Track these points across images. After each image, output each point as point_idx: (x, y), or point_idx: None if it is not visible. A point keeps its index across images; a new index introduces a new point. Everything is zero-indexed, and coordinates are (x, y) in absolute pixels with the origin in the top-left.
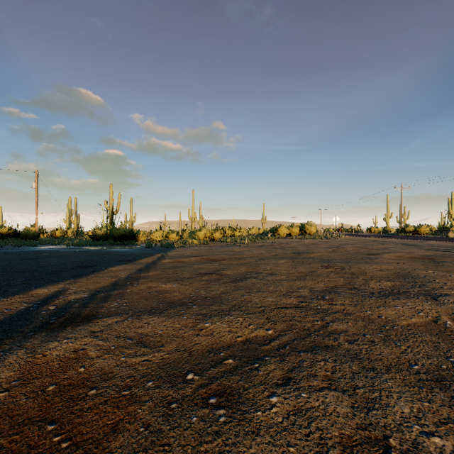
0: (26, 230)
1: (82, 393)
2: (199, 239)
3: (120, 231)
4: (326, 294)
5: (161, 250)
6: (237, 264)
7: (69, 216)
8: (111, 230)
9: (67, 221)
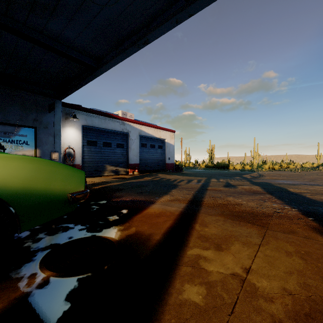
0: (178, 163)
1: (277, 179)
2: (265, 169)
3: (222, 164)
4: (321, 178)
5: (252, 172)
6: (294, 175)
7: (186, 156)
8: (218, 163)
9: (185, 159)
